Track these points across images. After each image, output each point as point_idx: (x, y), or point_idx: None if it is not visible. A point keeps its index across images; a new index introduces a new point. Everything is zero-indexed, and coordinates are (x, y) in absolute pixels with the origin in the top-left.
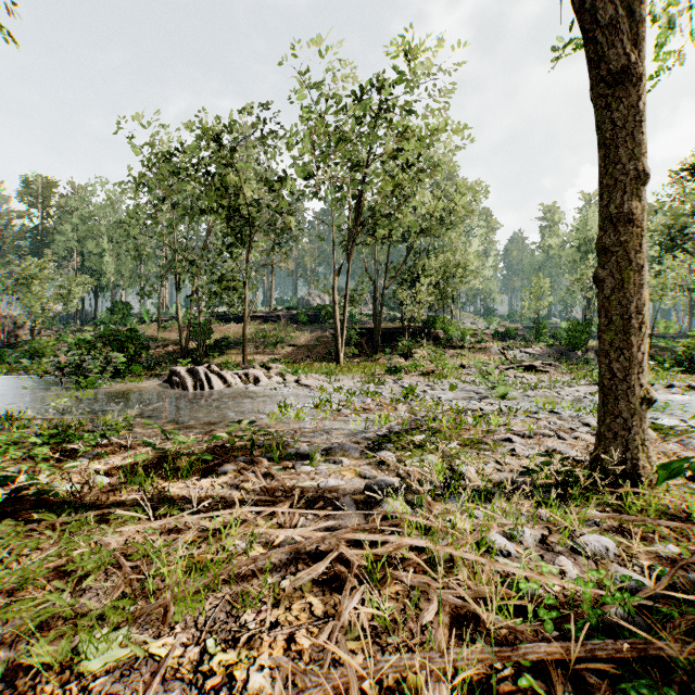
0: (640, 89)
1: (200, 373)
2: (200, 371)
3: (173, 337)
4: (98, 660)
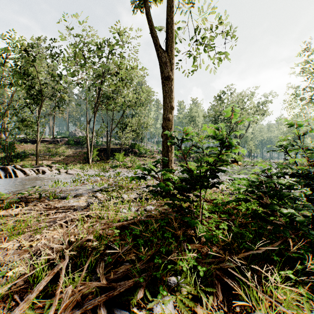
0: (172, 82)
1: (9, 169)
2: (9, 168)
3: None
4: None
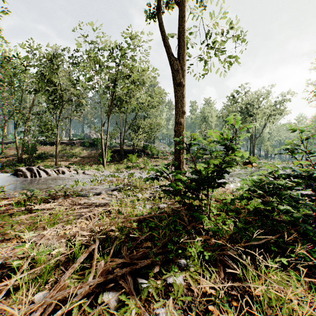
0: (183, 88)
1: (34, 169)
2: (34, 169)
3: (12, 152)
4: (27, 236)
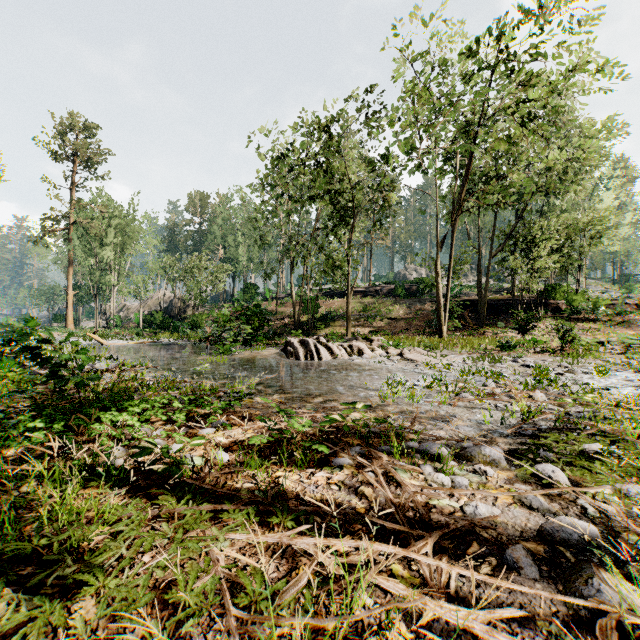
0: None
1: (310, 344)
2: (310, 343)
3: (288, 311)
4: None
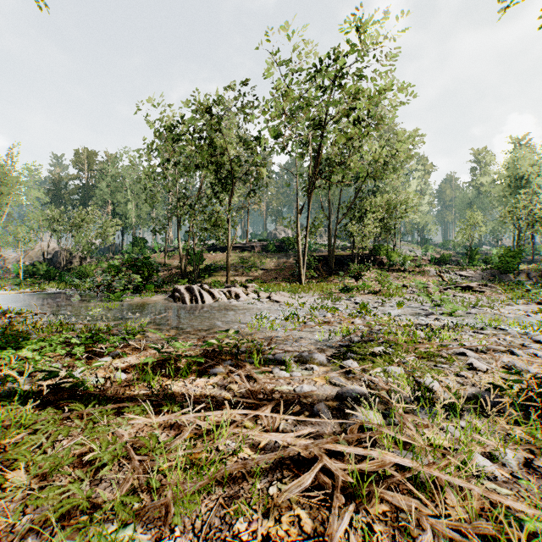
0: None
1: (195, 290)
2: (195, 289)
3: (175, 263)
4: None
